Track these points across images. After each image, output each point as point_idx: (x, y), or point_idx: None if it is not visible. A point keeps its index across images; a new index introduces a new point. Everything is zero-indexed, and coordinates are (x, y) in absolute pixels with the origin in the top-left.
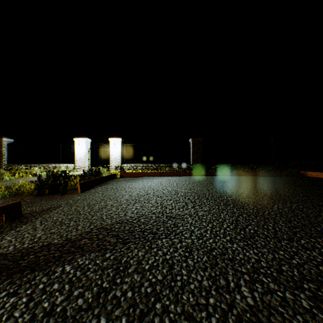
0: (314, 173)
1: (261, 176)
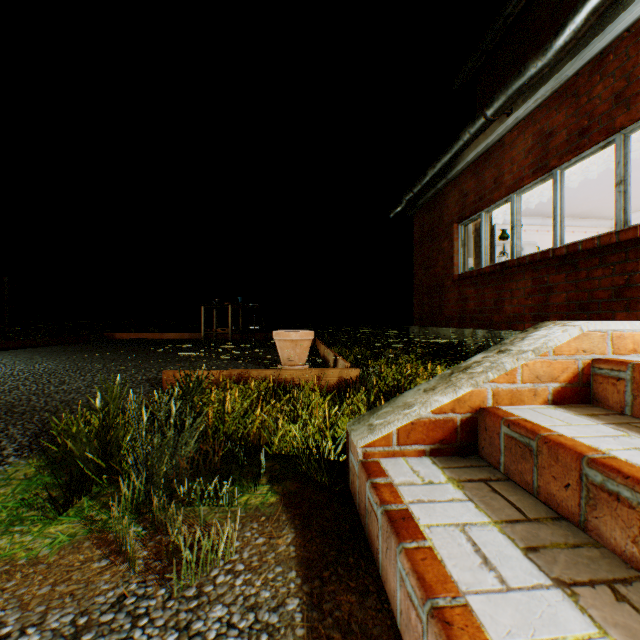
0: (127, 335)
1: (71, 343)
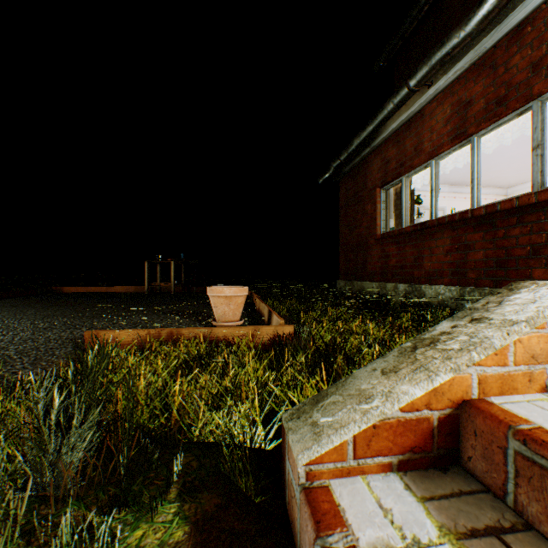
0: (75, 288)
1: (17, 297)
